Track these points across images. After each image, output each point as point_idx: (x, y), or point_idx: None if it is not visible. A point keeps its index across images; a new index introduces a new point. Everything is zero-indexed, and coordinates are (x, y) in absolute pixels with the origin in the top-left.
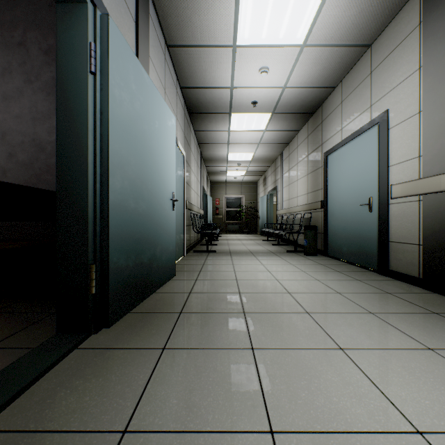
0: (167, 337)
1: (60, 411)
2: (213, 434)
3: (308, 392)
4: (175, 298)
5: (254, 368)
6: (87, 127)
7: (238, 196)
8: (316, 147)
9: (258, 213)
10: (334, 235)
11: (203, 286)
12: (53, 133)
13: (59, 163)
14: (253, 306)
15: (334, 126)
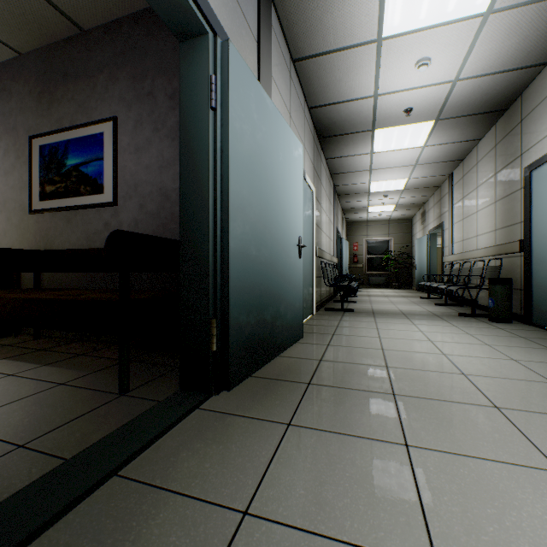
0: (293, 411)
1: (182, 473)
2: (351, 546)
3: (499, 527)
4: (302, 365)
5: (408, 472)
6: (208, 169)
7: (383, 238)
8: (509, 159)
9: (413, 261)
10: (543, 292)
11: (337, 354)
12: (177, 180)
13: (182, 210)
14: (407, 387)
15: (545, 124)
